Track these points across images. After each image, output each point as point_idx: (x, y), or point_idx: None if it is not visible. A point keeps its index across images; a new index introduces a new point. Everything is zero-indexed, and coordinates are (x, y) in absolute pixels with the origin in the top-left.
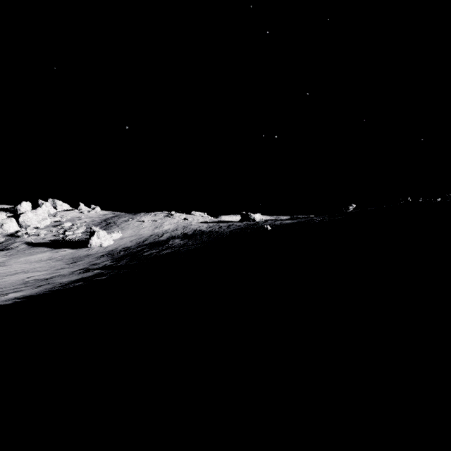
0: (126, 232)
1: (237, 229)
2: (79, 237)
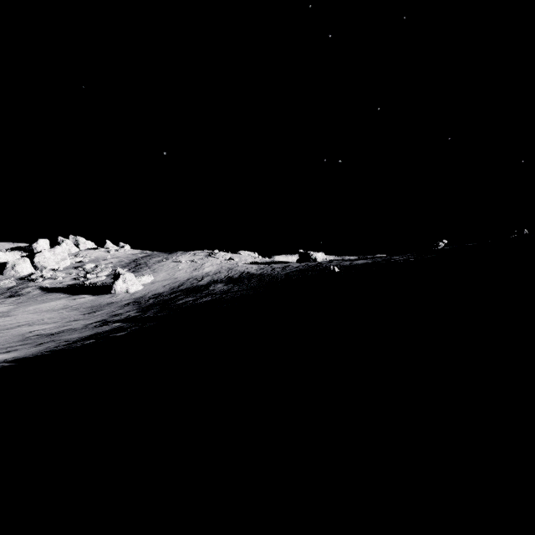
0: (159, 275)
1: (295, 271)
2: (103, 280)
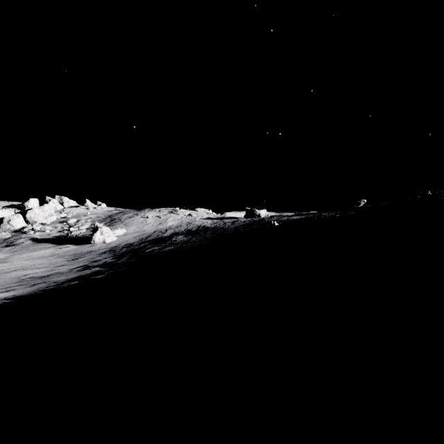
0: (130, 228)
1: (242, 225)
2: (84, 233)
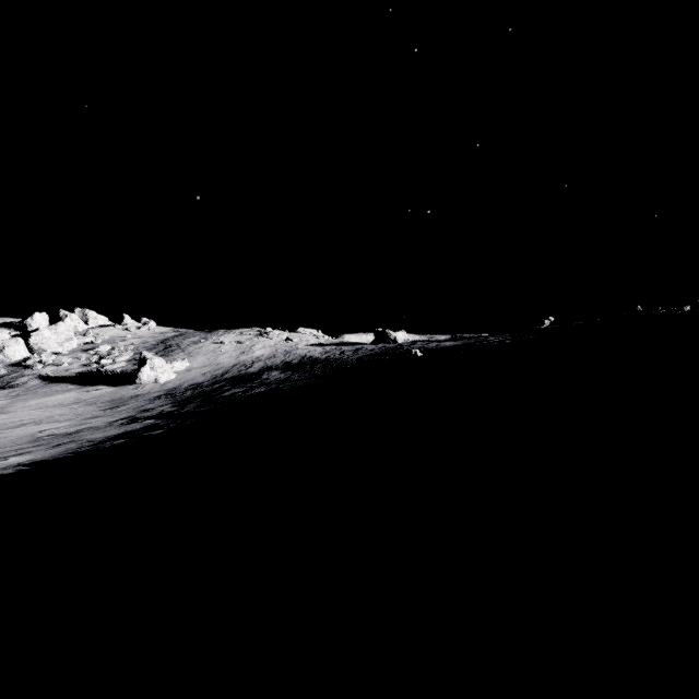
0: (196, 360)
1: (369, 355)
2: (123, 367)
